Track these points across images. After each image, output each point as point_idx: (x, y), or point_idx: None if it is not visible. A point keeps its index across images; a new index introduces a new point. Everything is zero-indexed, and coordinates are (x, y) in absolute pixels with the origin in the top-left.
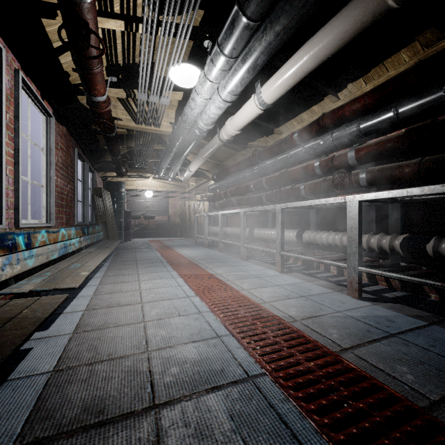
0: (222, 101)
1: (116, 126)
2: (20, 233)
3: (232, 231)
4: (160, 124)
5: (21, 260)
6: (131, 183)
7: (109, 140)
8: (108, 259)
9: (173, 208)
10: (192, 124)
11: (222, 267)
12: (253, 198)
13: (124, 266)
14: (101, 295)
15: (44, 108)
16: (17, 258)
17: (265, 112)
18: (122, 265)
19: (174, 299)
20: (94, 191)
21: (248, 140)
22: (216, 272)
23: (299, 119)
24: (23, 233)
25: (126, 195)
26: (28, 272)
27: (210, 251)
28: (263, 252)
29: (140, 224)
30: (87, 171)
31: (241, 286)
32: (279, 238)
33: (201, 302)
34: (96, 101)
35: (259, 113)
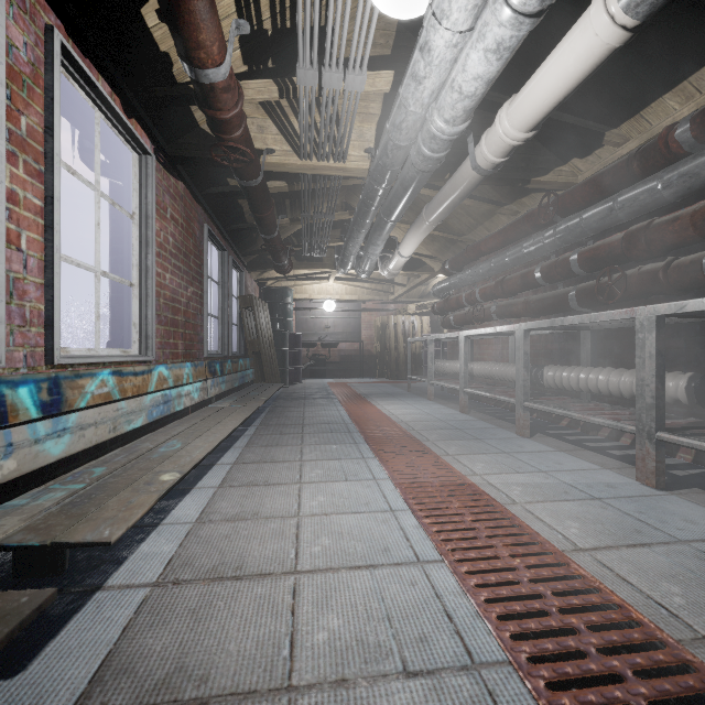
0: (511, 17)
1: (262, 164)
2: (24, 381)
3: (486, 371)
4: (347, 151)
5: (21, 445)
6: (301, 289)
7: (252, 195)
8: (256, 418)
9: (368, 328)
10: (416, 130)
11: (479, 454)
12: (540, 300)
13: (279, 438)
14: (212, 526)
15: (130, 135)
16: (7, 441)
17: (585, 93)
18: (276, 436)
19: (382, 567)
20: (242, 301)
21: (532, 171)
22: (472, 471)
23: (690, 87)
24: (37, 379)
25: (294, 308)
26: (87, 454)
27: (440, 409)
28: (564, 419)
29: (315, 355)
30: (230, 267)
31: (563, 533)
32: (650, 394)
33: (462, 595)
34: (207, 82)
35: (610, 49)
